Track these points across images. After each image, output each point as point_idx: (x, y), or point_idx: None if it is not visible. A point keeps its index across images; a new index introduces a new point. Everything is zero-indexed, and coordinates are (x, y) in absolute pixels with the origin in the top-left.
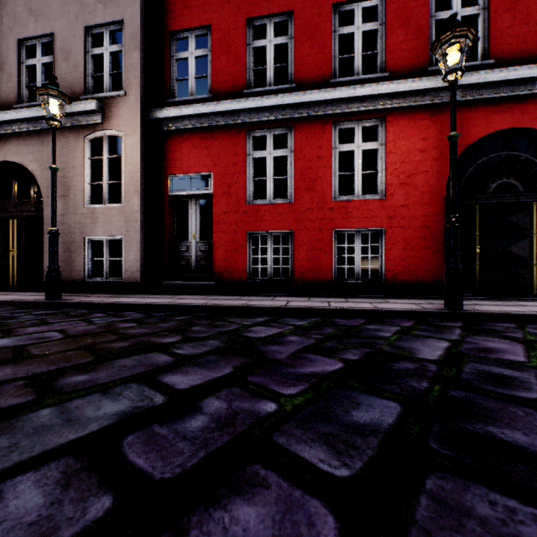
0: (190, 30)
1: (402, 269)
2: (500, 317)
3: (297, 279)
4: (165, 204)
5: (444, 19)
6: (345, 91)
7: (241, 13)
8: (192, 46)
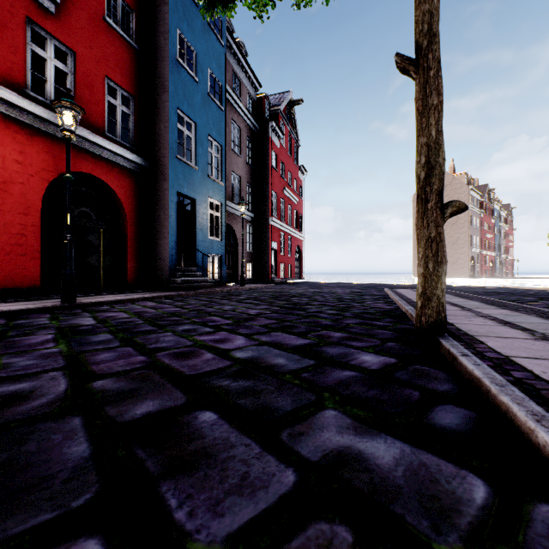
0: None
1: None
2: (100, 304)
3: None
4: None
5: (40, 55)
6: None
7: None
8: None
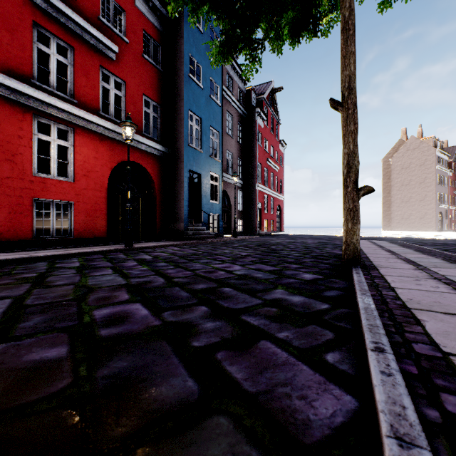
0: None
1: (85, 229)
2: (146, 248)
3: None
4: None
5: (106, 88)
6: (48, 98)
7: None
8: None
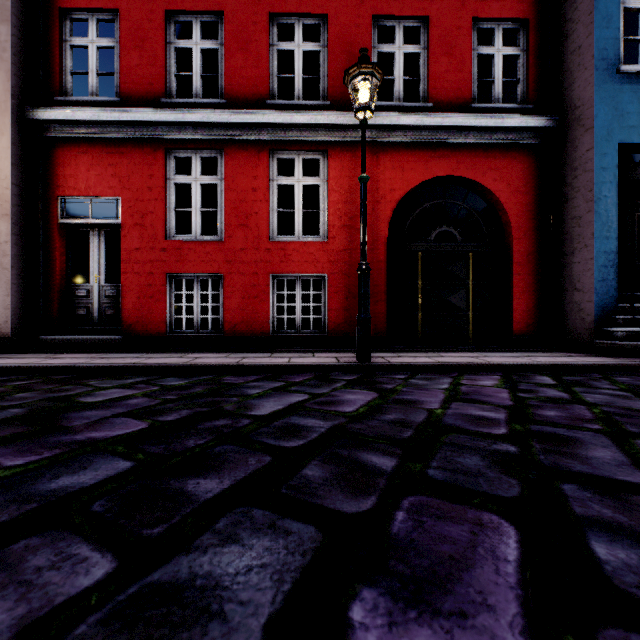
0: (91, 11)
1: (344, 320)
2: (401, 369)
3: (228, 332)
4: (54, 234)
5: (387, 53)
6: (281, 116)
7: (158, 3)
8: (93, 32)
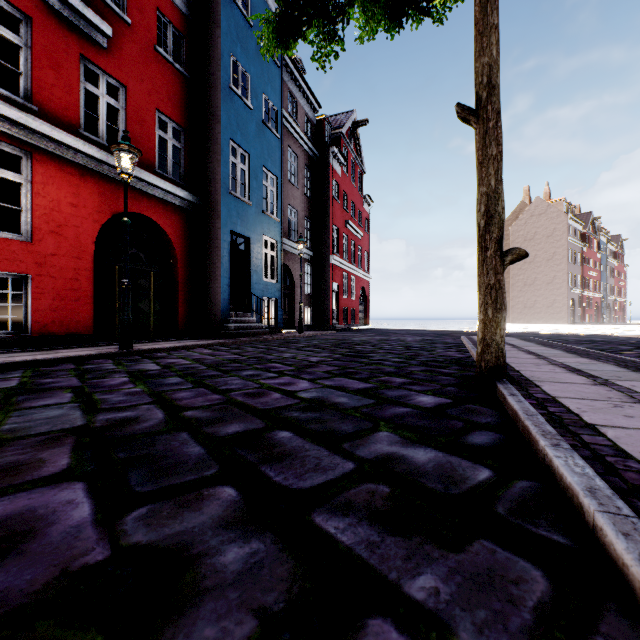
0: None
1: (53, 320)
2: (156, 351)
3: None
4: None
5: (92, 92)
6: None
7: None
8: None
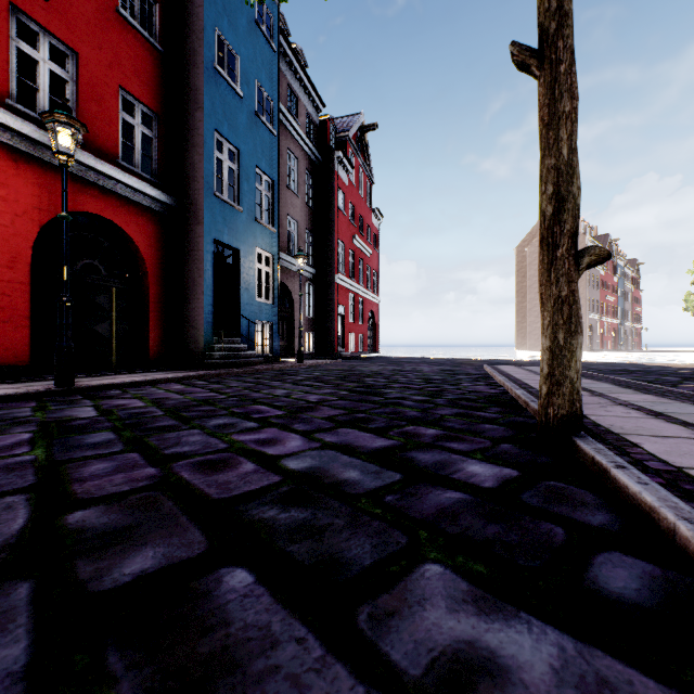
0: None
1: None
2: (108, 388)
3: None
4: None
5: (29, 55)
6: None
7: None
8: None
